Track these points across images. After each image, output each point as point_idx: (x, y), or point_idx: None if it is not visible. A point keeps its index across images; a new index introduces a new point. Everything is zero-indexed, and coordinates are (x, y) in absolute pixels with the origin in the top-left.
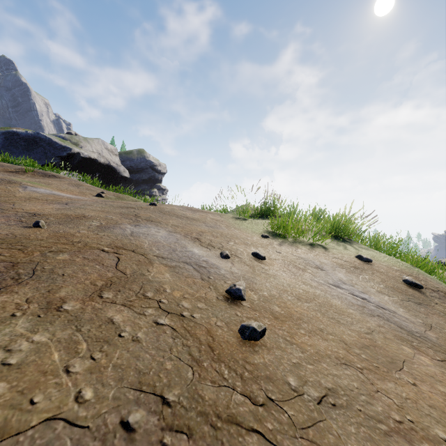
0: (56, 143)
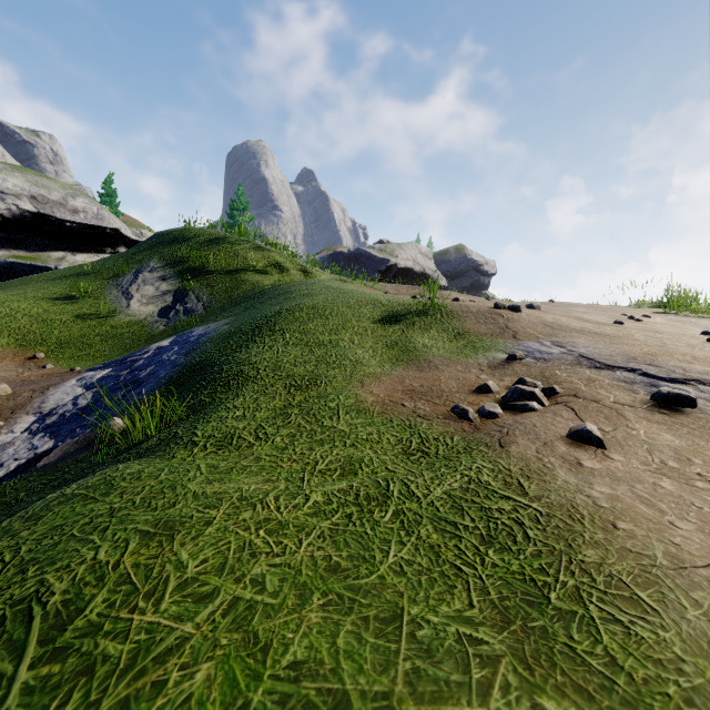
0: (375, 256)
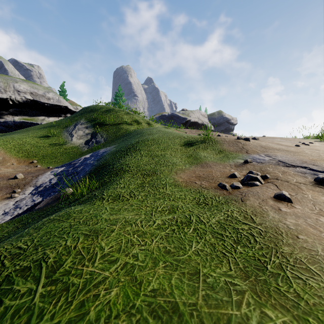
0: (180, 116)
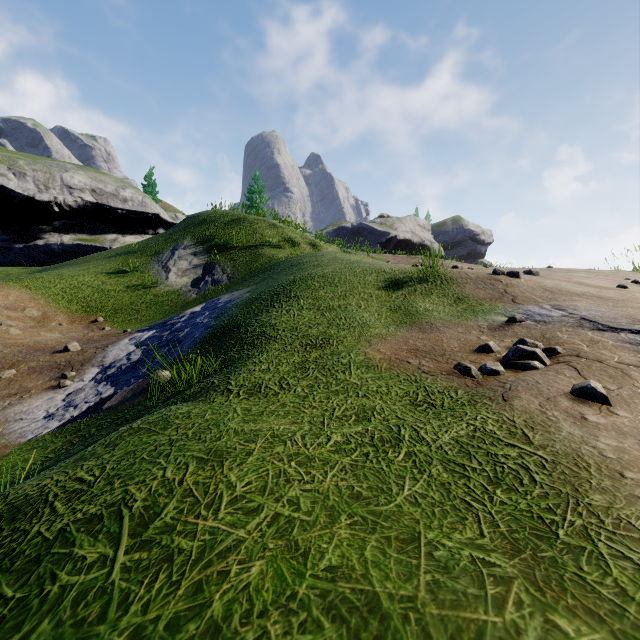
0: (376, 230)
